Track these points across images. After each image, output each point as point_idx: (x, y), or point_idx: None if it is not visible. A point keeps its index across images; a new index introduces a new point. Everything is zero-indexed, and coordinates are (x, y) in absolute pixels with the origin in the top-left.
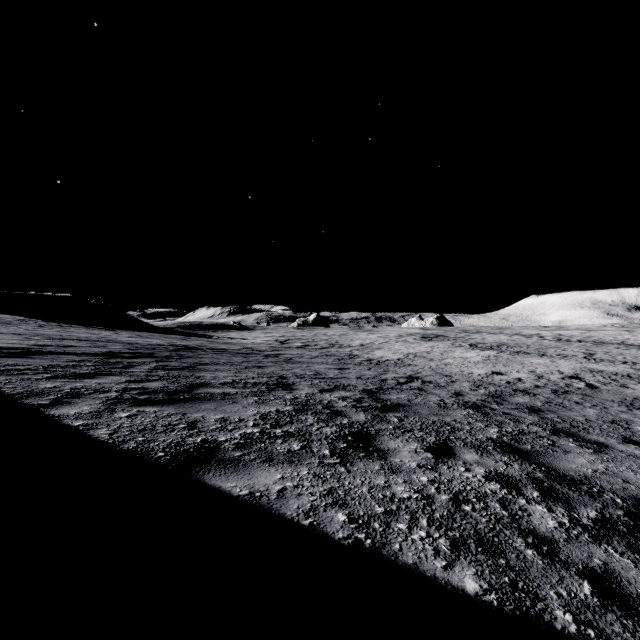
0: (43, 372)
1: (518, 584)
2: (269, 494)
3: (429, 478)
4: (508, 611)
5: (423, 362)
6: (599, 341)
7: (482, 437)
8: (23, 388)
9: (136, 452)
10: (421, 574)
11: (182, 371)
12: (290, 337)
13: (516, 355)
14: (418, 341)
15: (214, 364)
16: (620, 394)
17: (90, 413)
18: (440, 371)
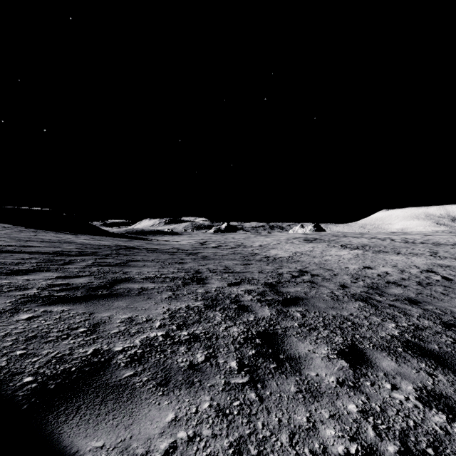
0: None
1: None
2: None
3: (358, 406)
4: None
5: (308, 259)
6: (437, 243)
7: (385, 335)
8: None
9: None
10: None
11: (113, 267)
12: (208, 240)
13: (378, 253)
14: (302, 243)
15: (144, 261)
16: None
17: None
18: (323, 266)
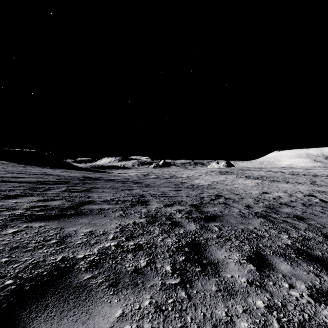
0: None
1: None
2: None
3: (264, 302)
4: None
5: (222, 186)
6: (315, 175)
7: (281, 244)
8: None
9: None
10: None
11: (80, 193)
12: (149, 172)
13: (272, 182)
14: (217, 174)
15: (102, 188)
16: None
17: None
18: (233, 191)
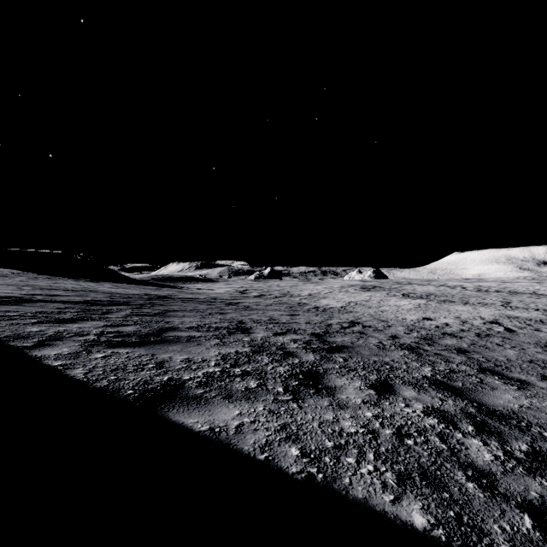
0: (31, 318)
1: (463, 518)
2: (228, 429)
3: (373, 413)
4: (456, 546)
5: (363, 309)
6: (514, 291)
7: (418, 375)
8: (11, 332)
9: (107, 390)
10: (371, 509)
11: (154, 317)
12: (248, 288)
13: (443, 303)
14: (358, 291)
15: (182, 311)
16: (535, 337)
17: (69, 354)
18: (378, 317)
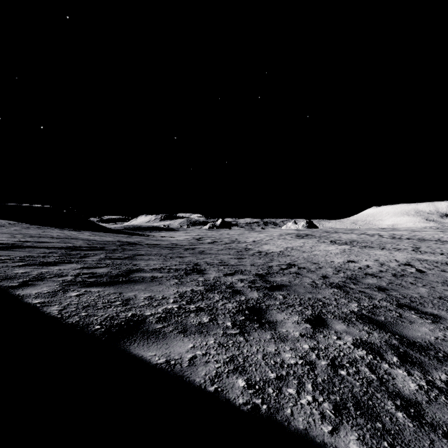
0: (19, 261)
1: None
2: (182, 362)
3: (310, 346)
4: None
5: (298, 253)
6: (422, 238)
7: (346, 310)
8: (0, 273)
9: (78, 325)
10: (311, 440)
11: (123, 260)
12: (203, 236)
13: (364, 248)
14: (294, 238)
15: (148, 255)
16: (442, 277)
17: (48, 293)
18: (310, 260)
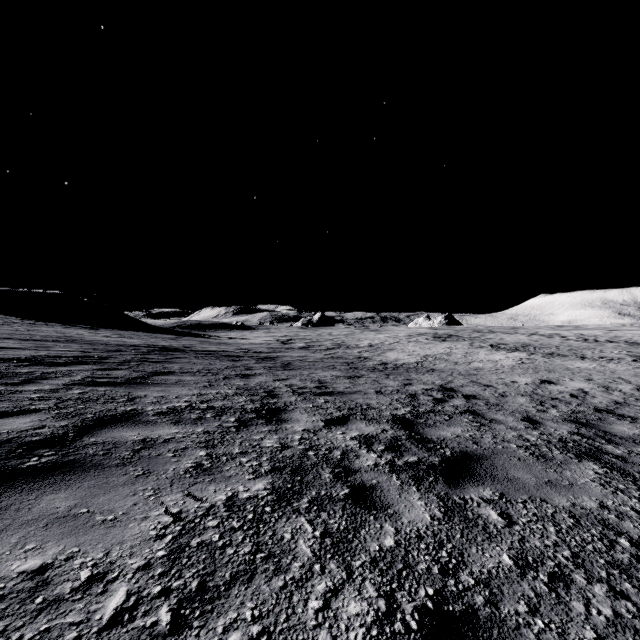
0: None
1: None
2: None
3: None
4: None
5: (448, 366)
6: (632, 341)
7: None
8: None
9: None
10: None
11: (116, 387)
12: (293, 337)
13: (552, 358)
14: (432, 341)
15: (181, 373)
16: None
17: None
18: (475, 379)
